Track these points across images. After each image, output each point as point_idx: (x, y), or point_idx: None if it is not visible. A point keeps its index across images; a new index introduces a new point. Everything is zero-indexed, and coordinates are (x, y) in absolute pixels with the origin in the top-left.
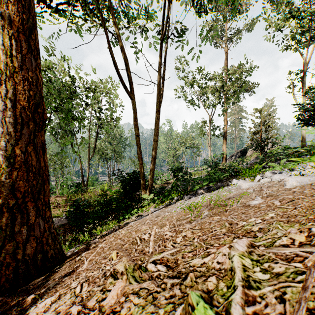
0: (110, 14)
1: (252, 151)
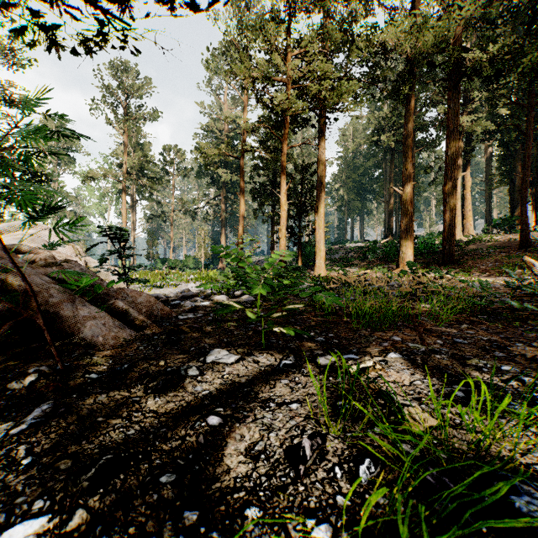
0: None
1: None
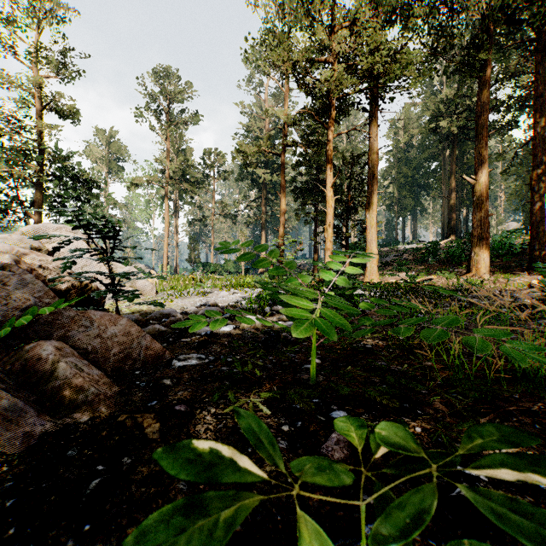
0: (20, 205)
1: None
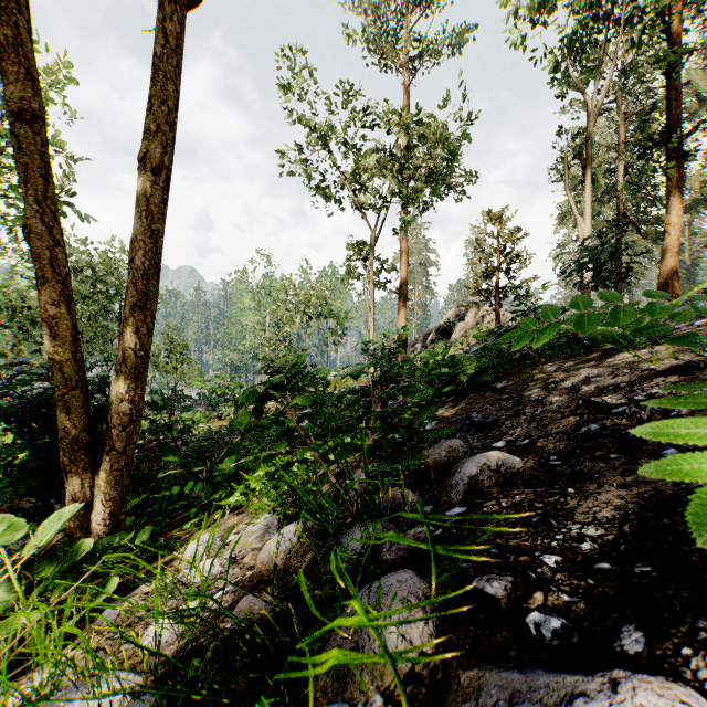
0: None
1: (465, 328)
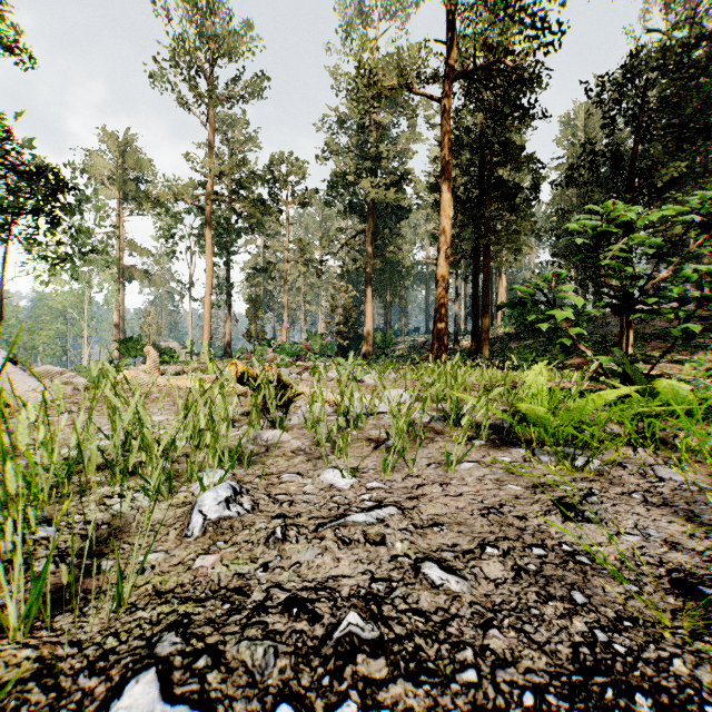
0: None
1: None
